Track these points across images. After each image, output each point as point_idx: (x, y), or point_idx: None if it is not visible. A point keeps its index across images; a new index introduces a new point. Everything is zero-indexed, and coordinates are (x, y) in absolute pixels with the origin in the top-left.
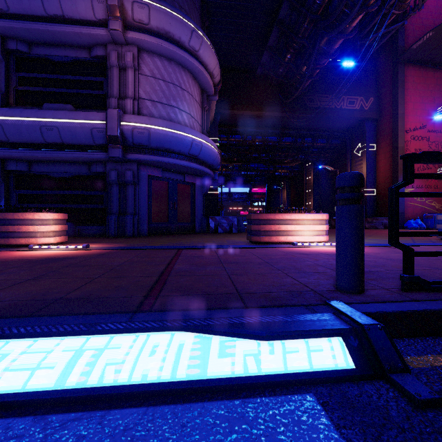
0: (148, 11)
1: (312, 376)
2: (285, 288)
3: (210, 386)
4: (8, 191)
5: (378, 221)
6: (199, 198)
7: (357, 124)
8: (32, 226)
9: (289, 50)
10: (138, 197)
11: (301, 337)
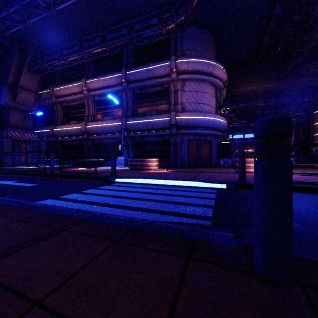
0: (187, 64)
1: (217, 188)
2: (225, 180)
3: (201, 187)
4: (134, 149)
5: None
6: (214, 148)
7: None
8: (150, 163)
9: (279, 44)
10: (183, 150)
11: (218, 183)
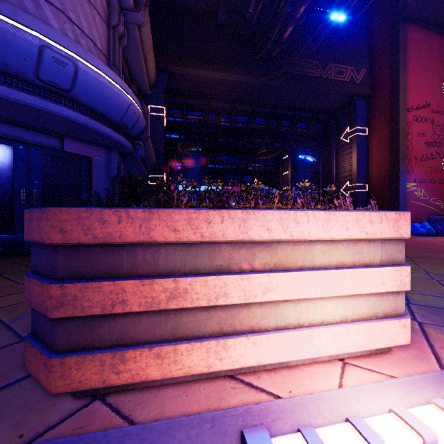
0: None
1: None
2: None
3: None
4: None
5: None
6: (101, 185)
7: (345, 103)
8: None
9: None
10: None
11: None
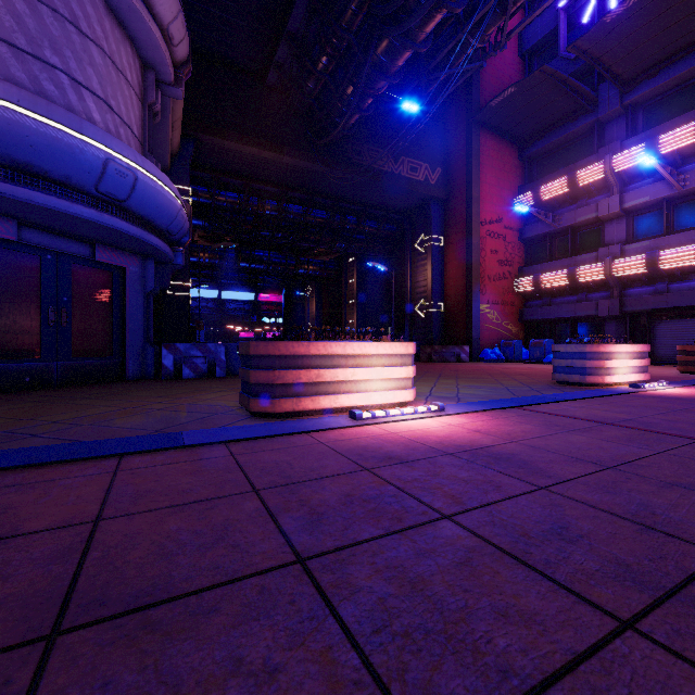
0: None
1: None
2: None
3: None
4: None
5: (448, 350)
6: (136, 302)
7: (420, 205)
8: None
9: (325, 49)
10: None
11: None
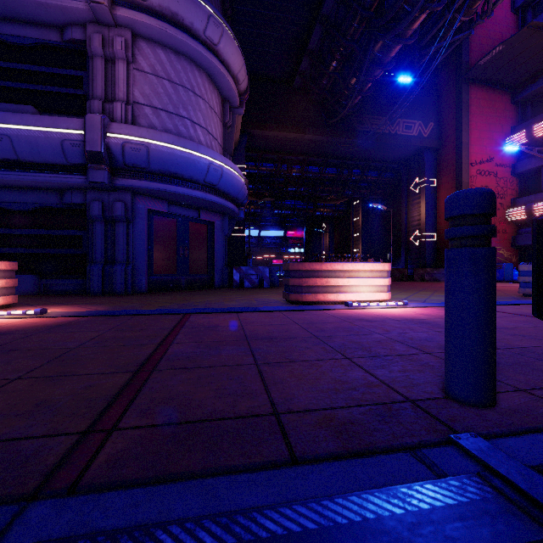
0: None
1: None
2: (358, 396)
3: None
4: None
5: (439, 272)
6: (219, 242)
7: (414, 154)
8: None
9: (335, 56)
10: (133, 240)
11: None
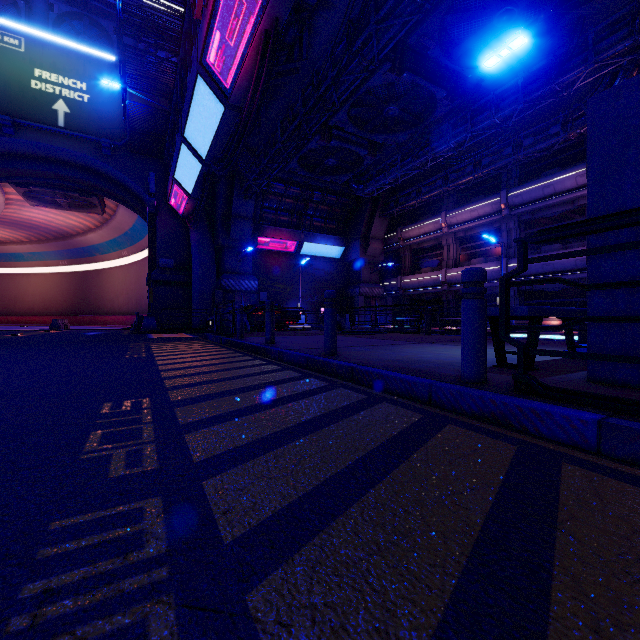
0: None
1: None
2: None
3: None
4: (520, 302)
5: None
6: None
7: None
8: (548, 321)
9: None
10: None
11: None
